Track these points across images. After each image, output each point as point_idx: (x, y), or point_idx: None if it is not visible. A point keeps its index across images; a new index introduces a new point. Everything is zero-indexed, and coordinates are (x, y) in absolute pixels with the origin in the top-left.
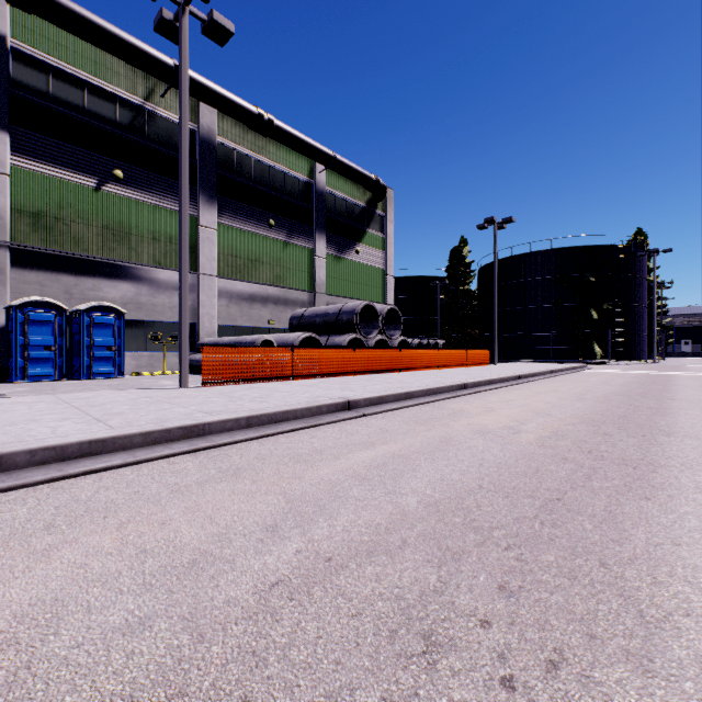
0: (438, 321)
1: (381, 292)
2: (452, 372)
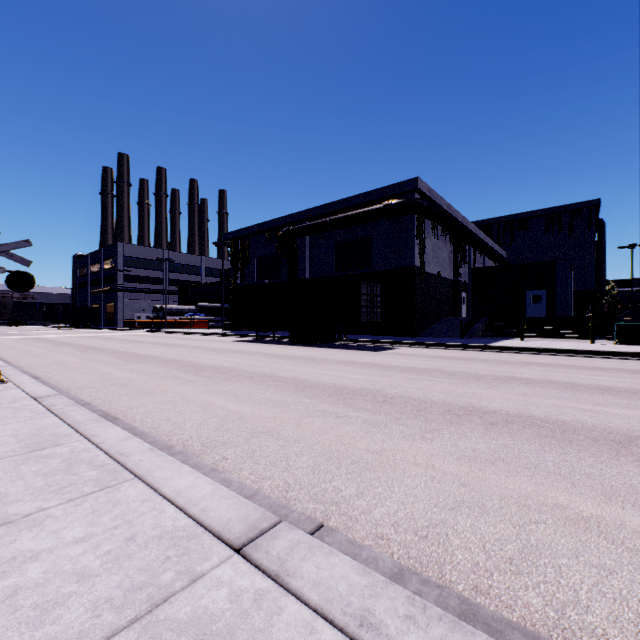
0: None
1: None
2: None
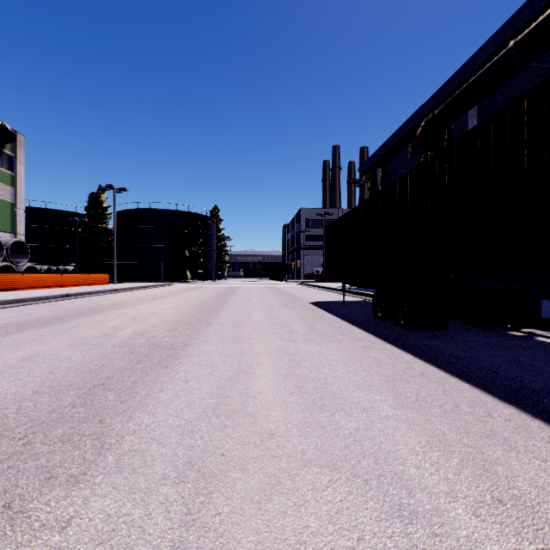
0: (77, 251)
1: (10, 223)
2: (71, 289)
